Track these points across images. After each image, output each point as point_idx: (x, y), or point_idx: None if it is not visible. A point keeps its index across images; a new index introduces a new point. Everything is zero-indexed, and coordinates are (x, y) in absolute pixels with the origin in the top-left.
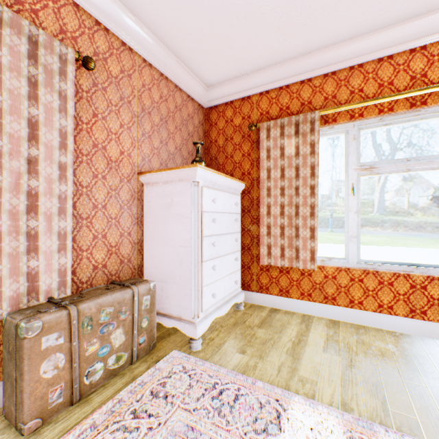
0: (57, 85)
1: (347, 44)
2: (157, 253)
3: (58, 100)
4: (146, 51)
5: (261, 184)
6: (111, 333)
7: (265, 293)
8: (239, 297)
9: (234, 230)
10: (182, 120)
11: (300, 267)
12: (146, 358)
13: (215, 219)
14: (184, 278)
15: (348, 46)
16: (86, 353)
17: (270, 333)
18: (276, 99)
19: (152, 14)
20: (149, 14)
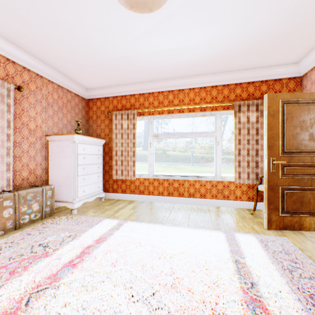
0: (6, 101)
1: (146, 84)
2: (56, 173)
3: (7, 107)
4: (50, 76)
5: (113, 140)
6: (33, 204)
7: (115, 193)
8: (101, 194)
9: (98, 162)
10: (71, 107)
11: (129, 179)
12: (49, 217)
13: (85, 157)
14: (69, 183)
15: (147, 85)
16: (22, 210)
17: (111, 207)
18: (120, 101)
19: (53, 63)
20: (51, 63)
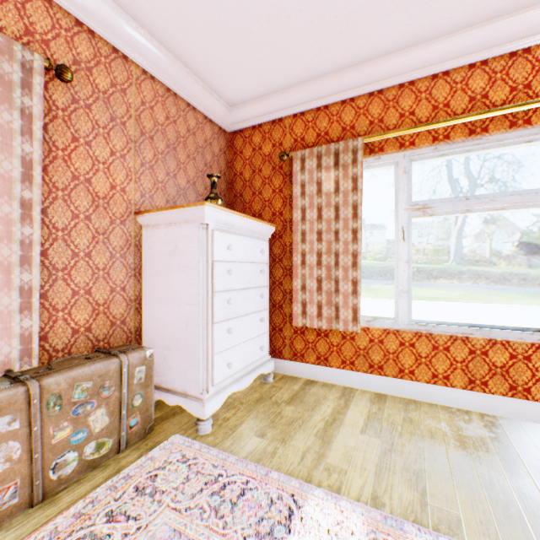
0: (19, 100)
1: (395, 57)
2: (159, 313)
3: (20, 119)
4: (146, 60)
5: (295, 227)
6: (89, 414)
7: (299, 362)
8: (266, 366)
9: (260, 283)
10: (196, 147)
11: (341, 329)
12: (139, 444)
13: (231, 271)
14: (190, 343)
15: (397, 60)
16: (53, 440)
17: (300, 411)
18: (312, 123)
19: (151, 13)
20: (147, 14)
